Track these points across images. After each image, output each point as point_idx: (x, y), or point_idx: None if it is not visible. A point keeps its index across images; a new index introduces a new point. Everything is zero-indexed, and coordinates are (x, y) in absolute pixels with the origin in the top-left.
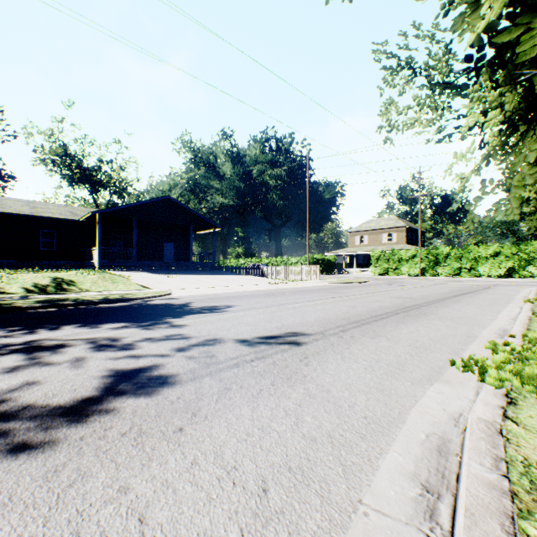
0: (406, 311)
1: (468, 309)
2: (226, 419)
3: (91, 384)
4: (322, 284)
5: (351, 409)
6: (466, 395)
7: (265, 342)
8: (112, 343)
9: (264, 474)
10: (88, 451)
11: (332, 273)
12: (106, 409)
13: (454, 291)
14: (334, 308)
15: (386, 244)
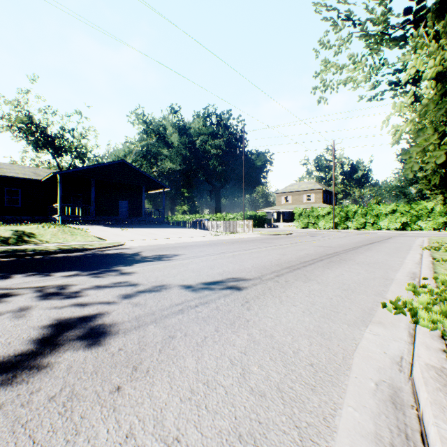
0: (329, 258)
1: (379, 255)
2: (169, 374)
3: (28, 336)
4: (255, 236)
5: (296, 356)
6: (401, 336)
7: (208, 288)
8: (60, 291)
9: (211, 446)
10: (3, 425)
11: (263, 227)
12: (38, 365)
13: (363, 241)
14: (267, 255)
15: (306, 203)
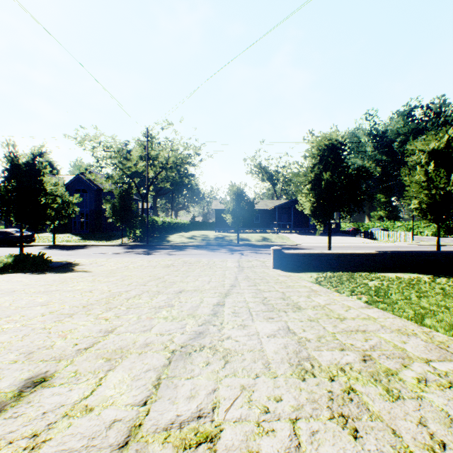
0: None
1: None
2: None
3: None
4: (395, 245)
5: None
6: None
7: None
8: None
9: None
10: None
11: None
12: None
13: None
14: None
15: None
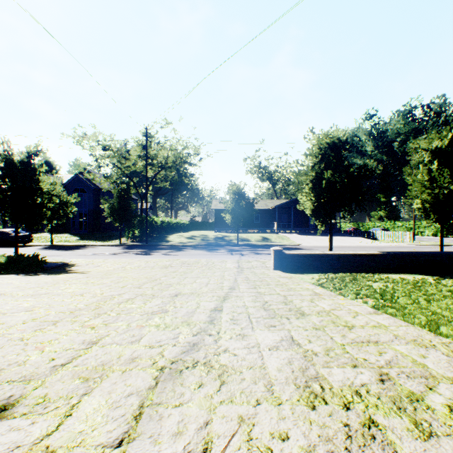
0: None
1: None
2: None
3: None
4: (396, 245)
5: None
6: None
7: None
8: None
9: None
10: None
11: None
12: None
13: None
14: None
15: None
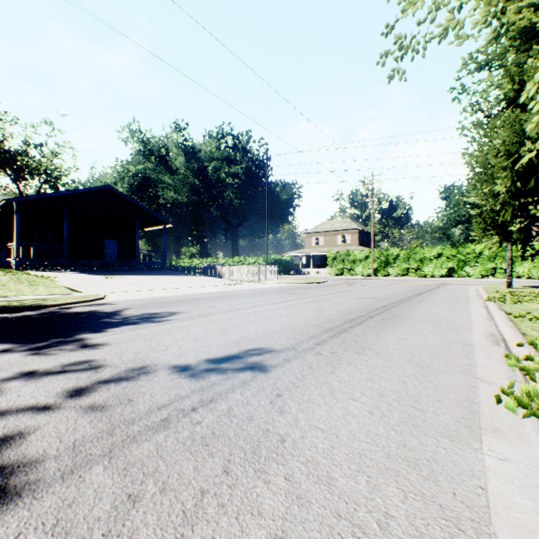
0: (379, 314)
1: (438, 309)
2: None
3: None
4: (282, 285)
5: None
6: None
7: (217, 369)
8: None
9: None
10: None
11: (290, 273)
12: None
13: (411, 290)
14: (300, 312)
15: (341, 245)
